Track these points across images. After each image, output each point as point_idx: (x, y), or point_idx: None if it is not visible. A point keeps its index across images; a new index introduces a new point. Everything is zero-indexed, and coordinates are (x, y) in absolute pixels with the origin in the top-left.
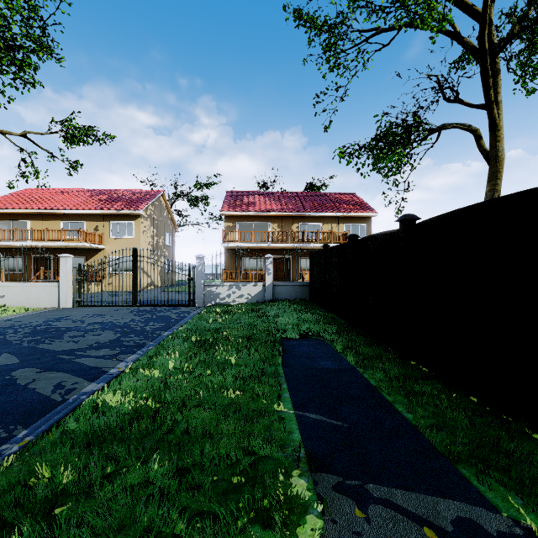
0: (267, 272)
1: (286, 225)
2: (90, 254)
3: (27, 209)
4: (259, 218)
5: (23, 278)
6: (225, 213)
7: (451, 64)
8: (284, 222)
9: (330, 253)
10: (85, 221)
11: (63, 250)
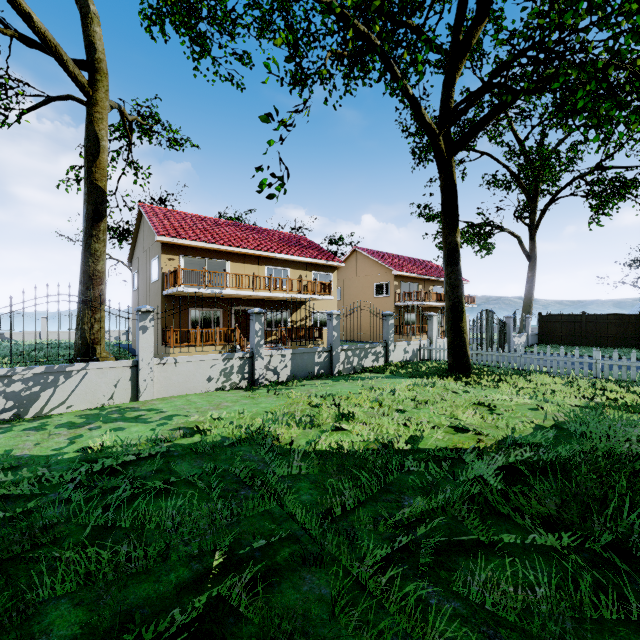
0: (529, 327)
1: (426, 287)
2: (294, 307)
3: (237, 247)
4: (413, 279)
5: (220, 338)
6: (400, 273)
7: (487, 183)
8: (425, 284)
9: (598, 317)
10: (289, 269)
11: (267, 302)
